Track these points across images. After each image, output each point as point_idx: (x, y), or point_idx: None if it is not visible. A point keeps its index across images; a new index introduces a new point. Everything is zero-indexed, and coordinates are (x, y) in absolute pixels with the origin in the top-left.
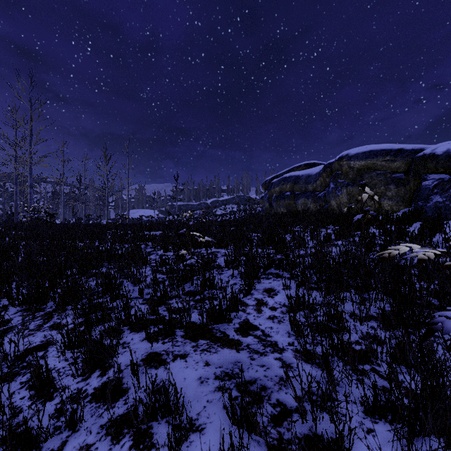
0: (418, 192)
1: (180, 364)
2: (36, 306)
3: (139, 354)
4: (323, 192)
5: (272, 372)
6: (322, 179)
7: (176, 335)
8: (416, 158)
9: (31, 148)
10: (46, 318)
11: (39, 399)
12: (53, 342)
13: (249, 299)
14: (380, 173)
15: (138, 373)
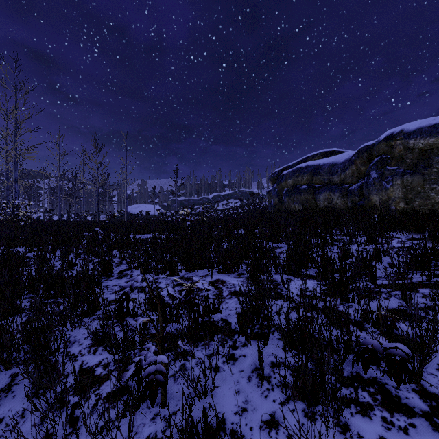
0: None
1: None
2: None
3: None
4: (357, 184)
5: None
6: (354, 167)
7: None
8: None
9: (16, 139)
10: None
11: None
12: None
13: None
14: None
15: None
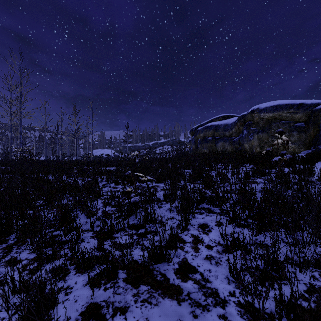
0: (317, 137)
1: None
2: (0, 238)
3: (79, 304)
4: (238, 137)
5: None
6: (237, 127)
7: (118, 278)
8: (315, 111)
9: (20, 105)
10: (5, 252)
11: None
12: None
13: (185, 235)
14: (285, 123)
15: None
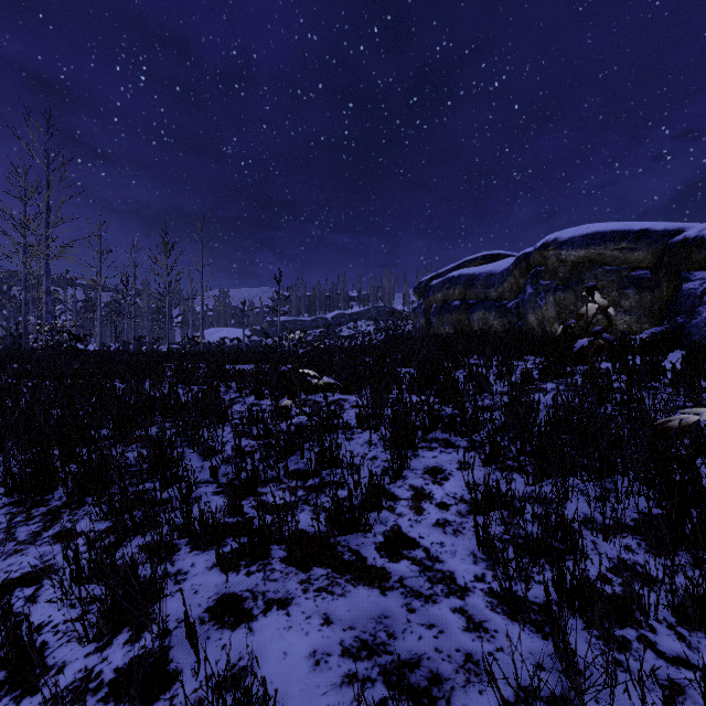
0: (675, 300)
1: (277, 621)
2: (34, 496)
3: (203, 596)
4: (515, 300)
5: (449, 641)
6: (513, 280)
7: (272, 558)
8: (671, 245)
9: (48, 231)
10: (48, 520)
11: (13, 690)
12: (47, 576)
13: (399, 486)
14: (610, 270)
15: (196, 646)
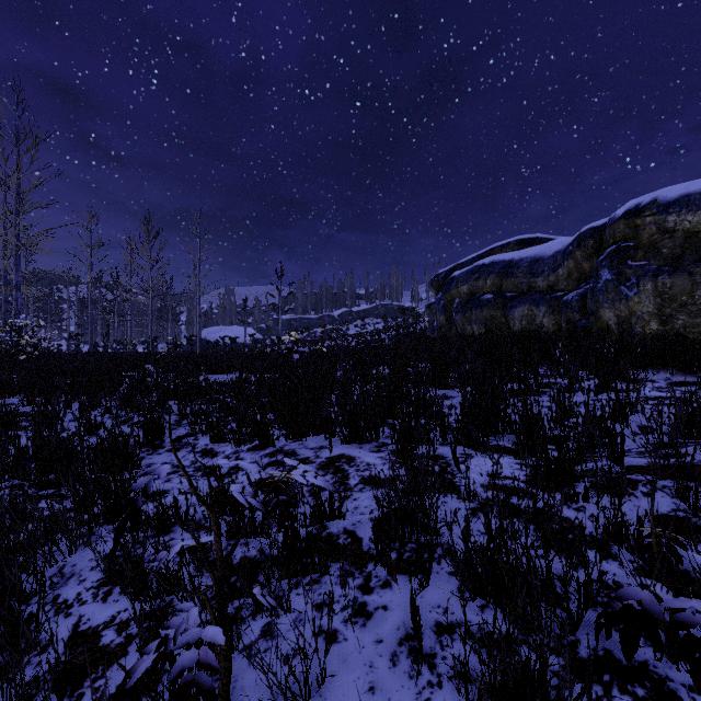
0: None
1: None
2: None
3: None
4: (576, 291)
5: None
6: (572, 264)
7: None
8: None
9: (18, 219)
10: None
11: None
12: None
13: None
14: None
15: None
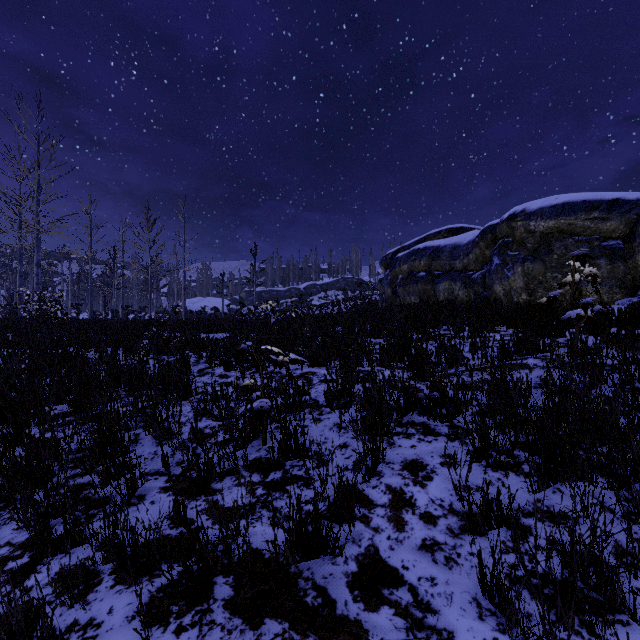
0: None
1: None
2: None
3: None
4: (481, 271)
5: None
6: (478, 251)
7: (213, 600)
8: None
9: (38, 208)
10: None
11: None
12: None
13: (374, 487)
14: (581, 240)
15: None
